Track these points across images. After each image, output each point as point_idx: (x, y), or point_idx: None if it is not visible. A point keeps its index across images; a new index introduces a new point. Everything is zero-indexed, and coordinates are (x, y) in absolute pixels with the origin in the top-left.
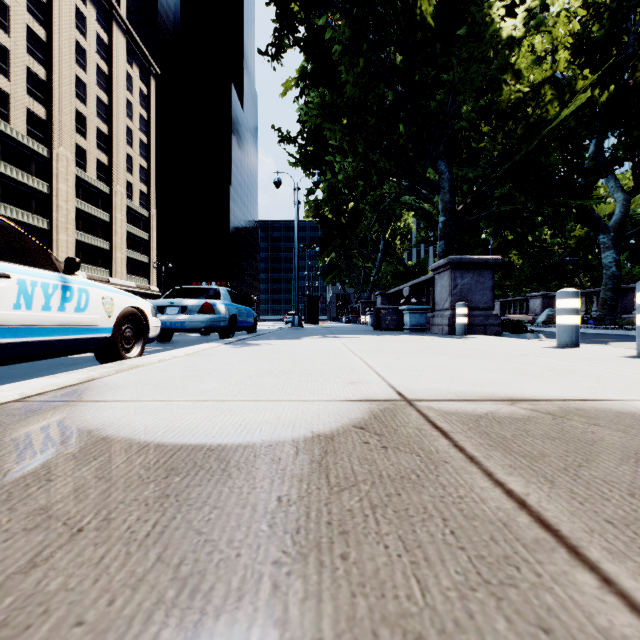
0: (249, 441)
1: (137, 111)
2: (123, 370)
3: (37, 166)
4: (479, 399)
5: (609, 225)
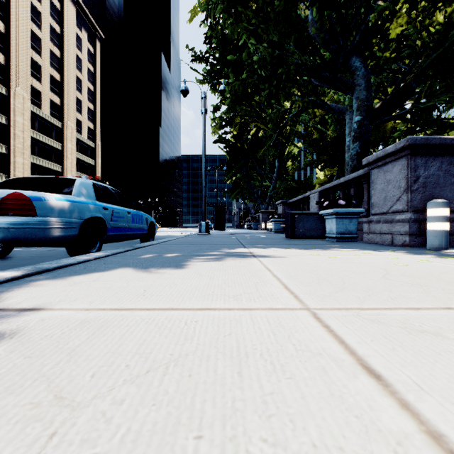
0: None
1: (85, 65)
2: None
3: None
4: None
5: None
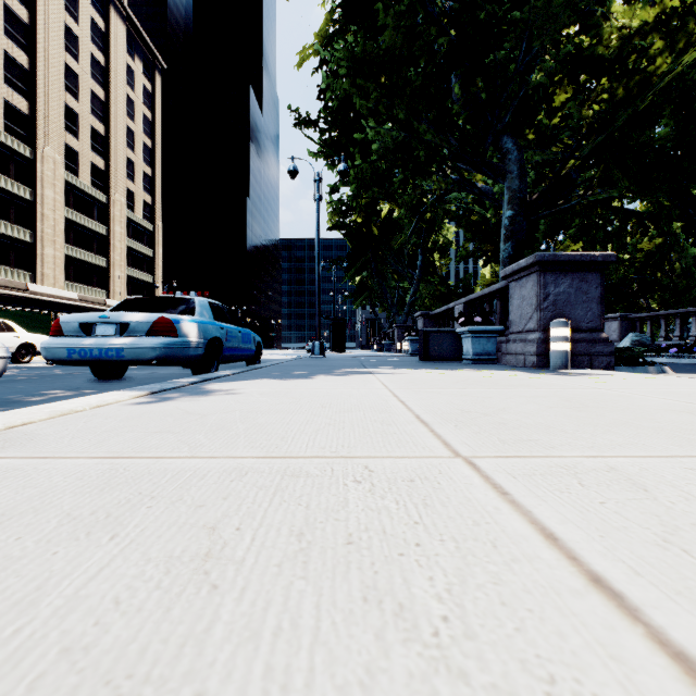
0: None
1: (140, 110)
2: None
3: (18, 168)
4: None
5: None
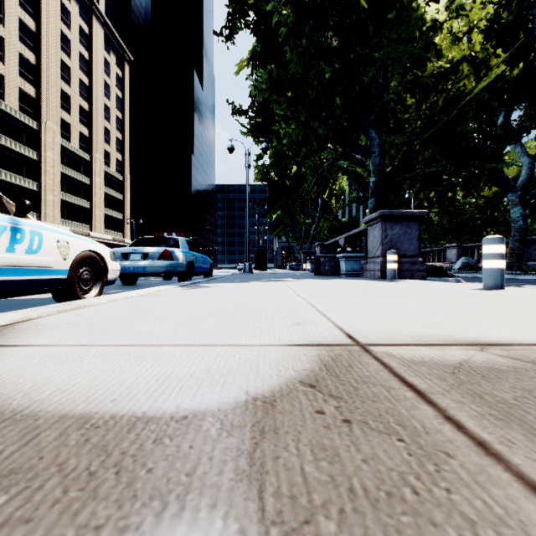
0: (157, 409)
1: (113, 91)
2: (67, 310)
3: (28, 137)
4: (441, 343)
5: (516, 185)
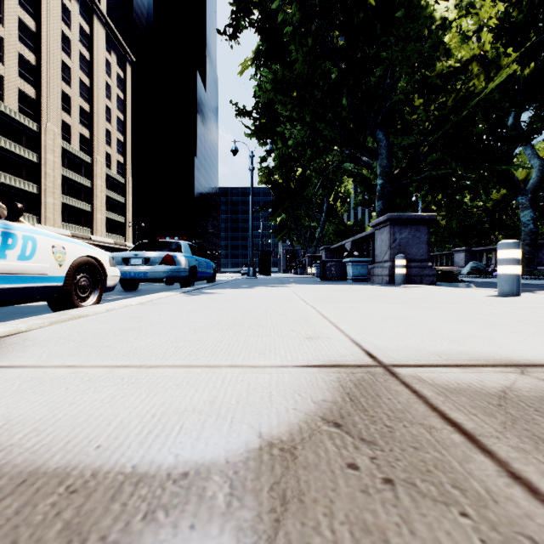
0: (151, 461)
1: (115, 92)
2: (60, 321)
3: (28, 139)
4: (474, 364)
5: (527, 188)
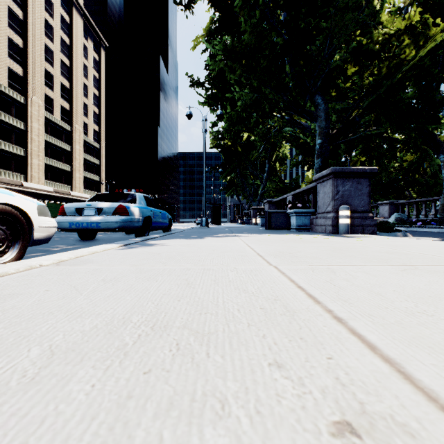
0: None
1: (91, 72)
2: None
3: (16, 110)
4: None
5: None
